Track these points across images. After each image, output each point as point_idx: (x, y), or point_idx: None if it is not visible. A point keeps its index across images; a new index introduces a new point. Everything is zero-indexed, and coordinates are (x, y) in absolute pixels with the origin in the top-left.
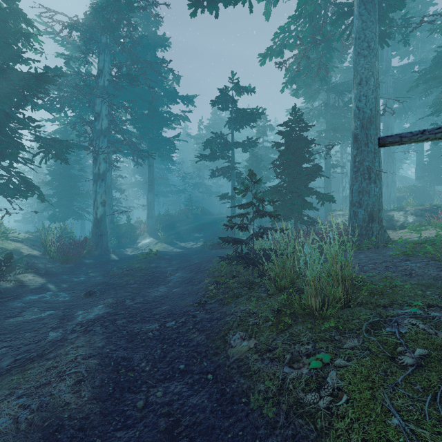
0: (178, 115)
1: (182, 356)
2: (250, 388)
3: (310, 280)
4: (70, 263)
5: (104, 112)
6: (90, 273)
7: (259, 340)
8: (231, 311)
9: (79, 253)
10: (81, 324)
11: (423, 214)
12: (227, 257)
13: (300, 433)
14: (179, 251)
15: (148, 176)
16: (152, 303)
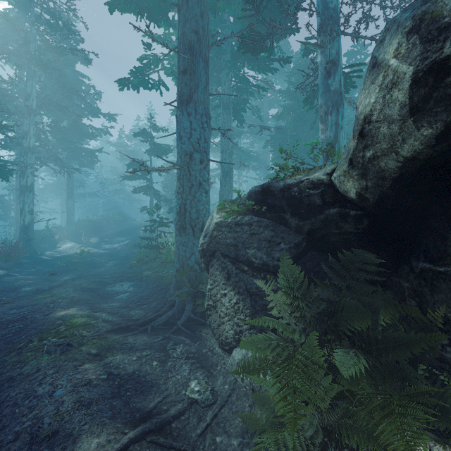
0: (100, 130)
1: (125, 278)
2: (148, 278)
3: (173, 249)
4: (12, 262)
5: (32, 131)
6: (36, 267)
7: (154, 270)
8: (144, 267)
9: (19, 254)
10: (67, 279)
11: None
12: (144, 247)
13: (159, 279)
14: (105, 252)
15: (67, 183)
16: (101, 272)
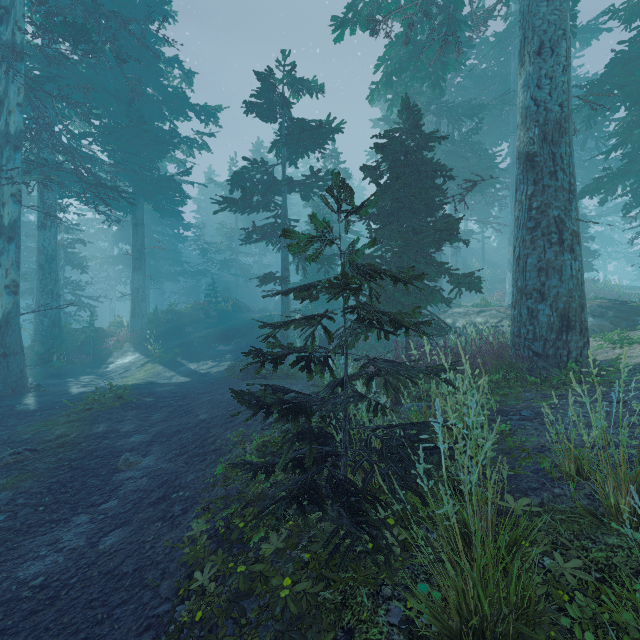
0: (189, 138)
1: None
2: None
3: None
4: None
5: (14, 97)
6: None
7: None
8: None
9: None
10: None
11: (604, 313)
12: (259, 467)
13: None
14: (180, 383)
15: (132, 242)
16: None
